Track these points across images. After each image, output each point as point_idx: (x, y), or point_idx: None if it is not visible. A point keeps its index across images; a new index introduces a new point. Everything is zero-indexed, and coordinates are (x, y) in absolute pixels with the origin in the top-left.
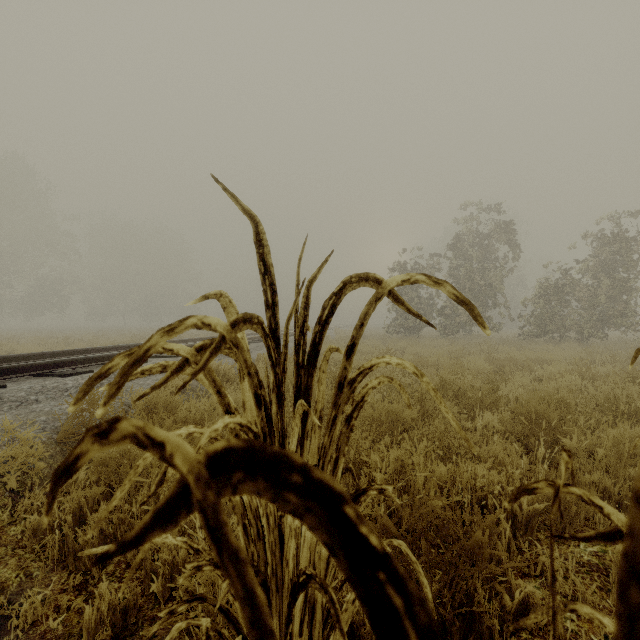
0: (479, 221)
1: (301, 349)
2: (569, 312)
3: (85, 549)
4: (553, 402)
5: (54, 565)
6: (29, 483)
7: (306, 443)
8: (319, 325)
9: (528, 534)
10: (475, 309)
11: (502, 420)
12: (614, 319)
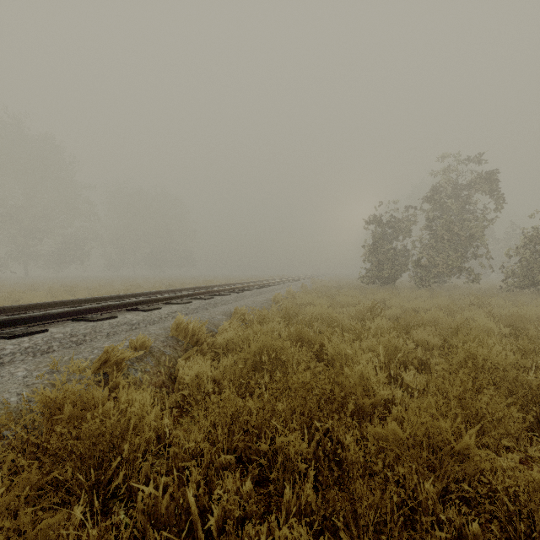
0: (458, 172)
1: None
2: None
3: None
4: None
5: None
6: None
7: None
8: None
9: None
10: None
11: None
12: None
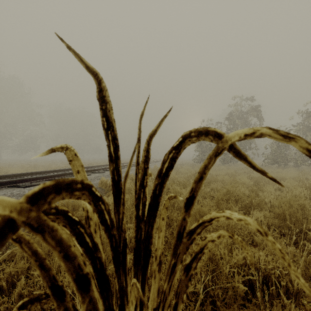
0: (242, 105)
1: (141, 201)
2: (289, 152)
3: None
4: (299, 207)
5: None
6: None
7: (147, 287)
8: (159, 177)
9: (296, 301)
10: None
11: (265, 216)
12: None
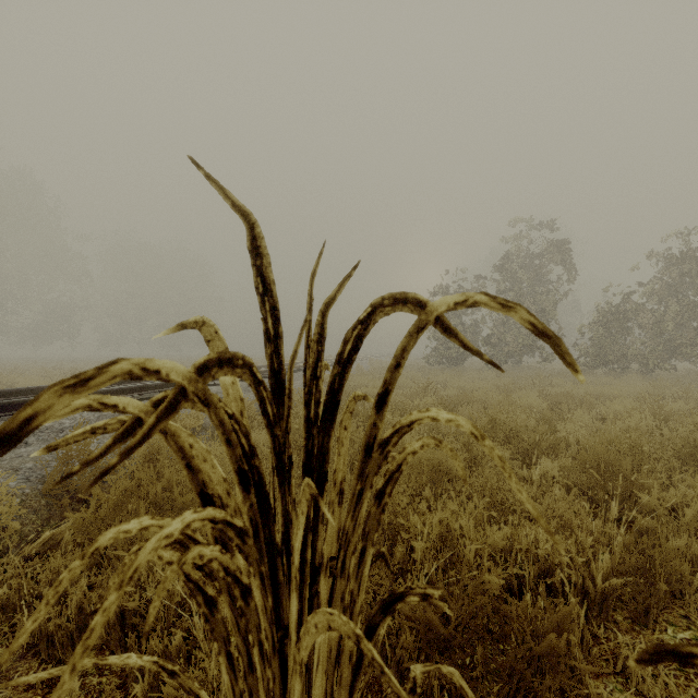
0: (530, 239)
1: (313, 398)
2: (631, 341)
3: (57, 636)
4: (625, 448)
5: (24, 651)
6: (1, 547)
7: (321, 527)
8: (339, 365)
9: (603, 615)
10: (562, 343)
11: (563, 468)
12: (683, 349)
